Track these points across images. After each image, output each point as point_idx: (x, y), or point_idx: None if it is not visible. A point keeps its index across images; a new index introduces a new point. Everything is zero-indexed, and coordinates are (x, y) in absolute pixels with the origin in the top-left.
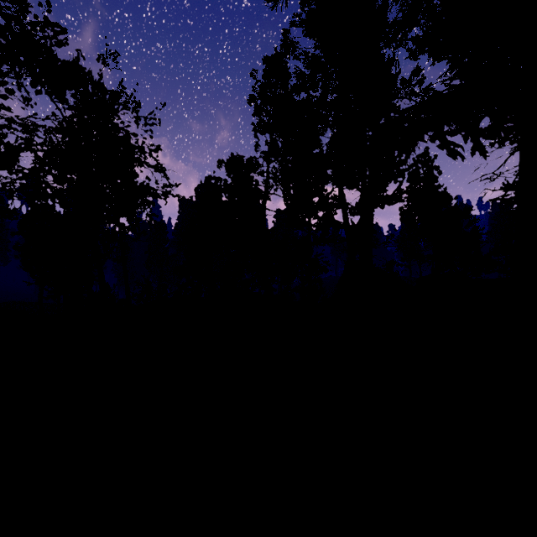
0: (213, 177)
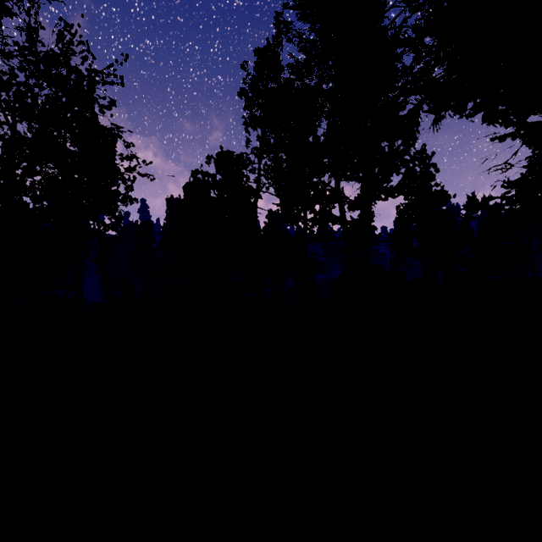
0: (200, 171)
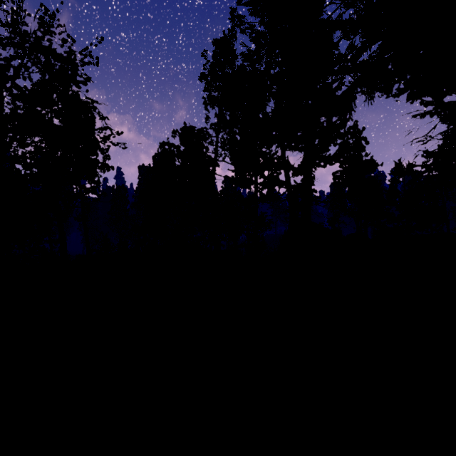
0: (167, 143)
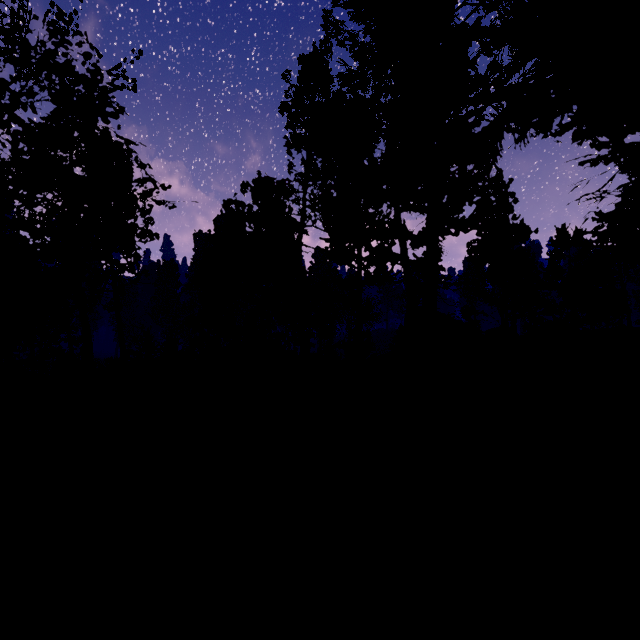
0: (234, 201)
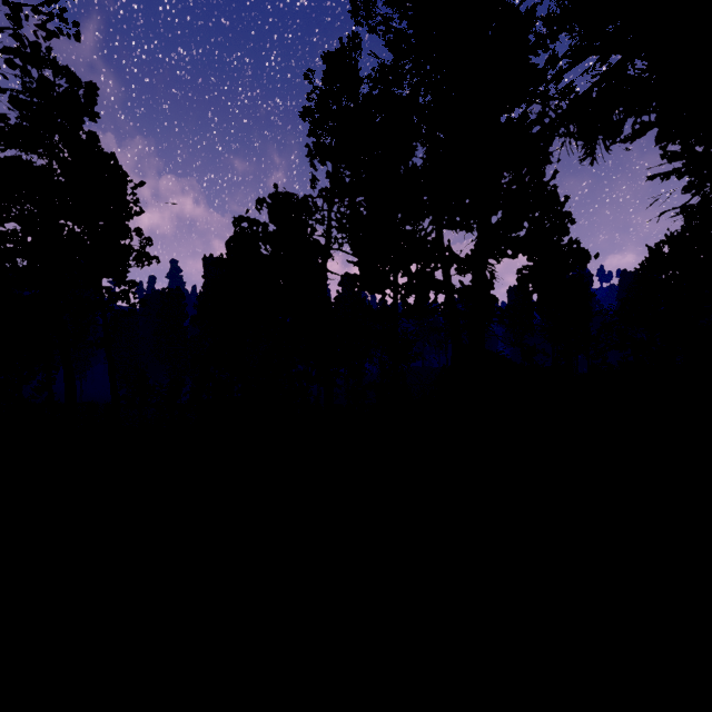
0: (246, 218)
